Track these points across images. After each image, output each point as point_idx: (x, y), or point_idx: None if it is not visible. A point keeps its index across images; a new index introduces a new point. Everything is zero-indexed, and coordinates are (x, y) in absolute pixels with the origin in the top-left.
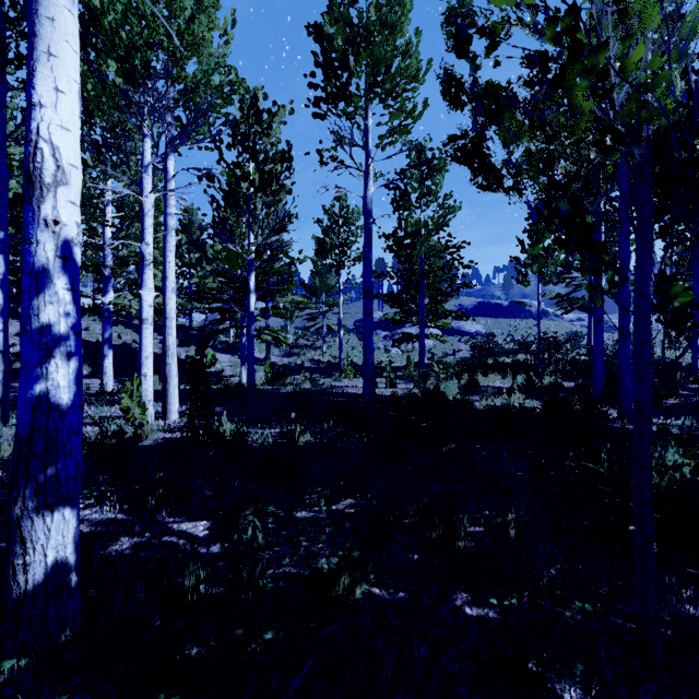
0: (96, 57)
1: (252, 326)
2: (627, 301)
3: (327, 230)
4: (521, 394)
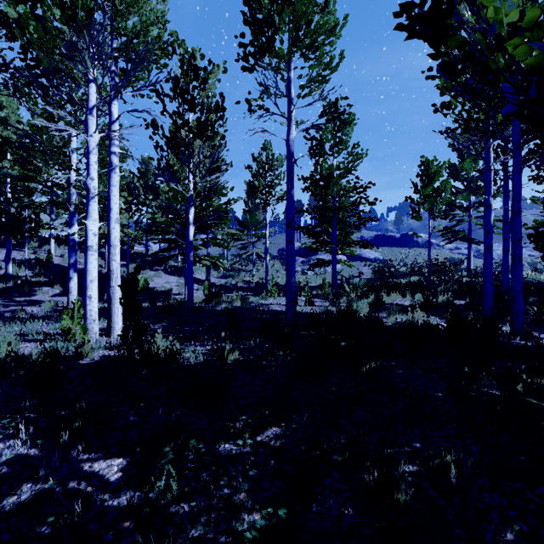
0: (40, 3)
1: (191, 253)
2: (519, 231)
3: (255, 175)
4: (422, 312)
